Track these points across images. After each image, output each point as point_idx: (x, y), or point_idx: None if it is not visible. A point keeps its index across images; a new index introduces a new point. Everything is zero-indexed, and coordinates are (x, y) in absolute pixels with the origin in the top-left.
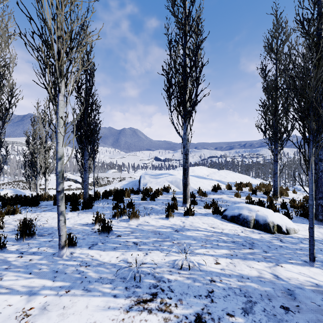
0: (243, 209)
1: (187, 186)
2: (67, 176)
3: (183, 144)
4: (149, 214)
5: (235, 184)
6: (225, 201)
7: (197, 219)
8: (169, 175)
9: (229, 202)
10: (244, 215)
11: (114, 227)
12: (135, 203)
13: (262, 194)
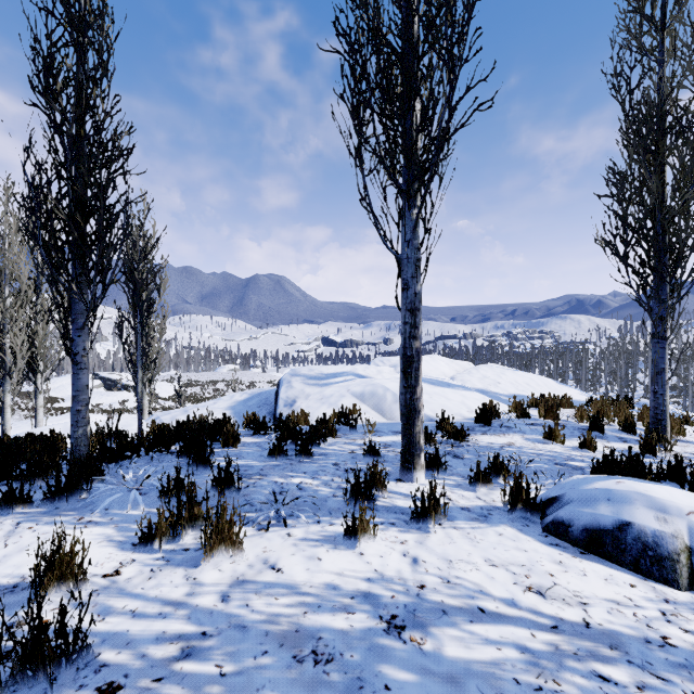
0: (630, 505)
1: (418, 416)
2: (122, 380)
3: (404, 276)
4: (288, 516)
5: (529, 402)
6: (528, 457)
7: (460, 540)
8: (356, 377)
9: (539, 458)
10: (643, 529)
11: (120, 607)
12: (247, 470)
13: (616, 431)
